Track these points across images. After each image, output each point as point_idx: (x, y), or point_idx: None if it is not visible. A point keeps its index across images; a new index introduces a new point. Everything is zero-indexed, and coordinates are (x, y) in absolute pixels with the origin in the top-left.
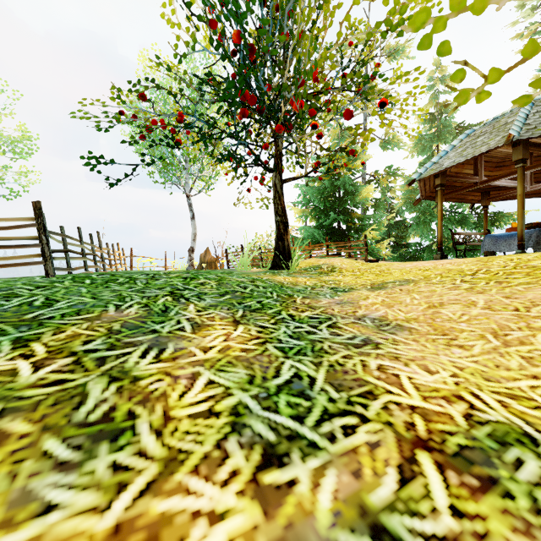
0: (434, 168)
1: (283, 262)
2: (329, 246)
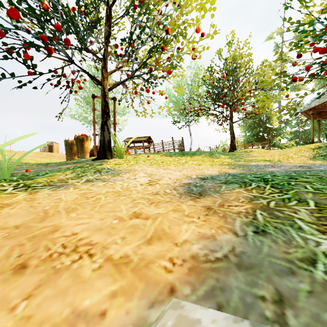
0: (307, 107)
1: (233, 149)
2: (253, 144)
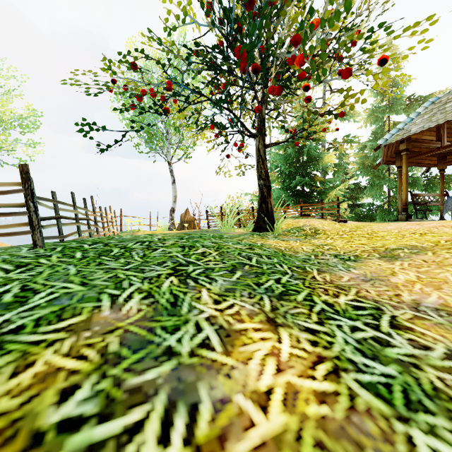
0: (400, 134)
1: (267, 224)
2: (302, 207)
